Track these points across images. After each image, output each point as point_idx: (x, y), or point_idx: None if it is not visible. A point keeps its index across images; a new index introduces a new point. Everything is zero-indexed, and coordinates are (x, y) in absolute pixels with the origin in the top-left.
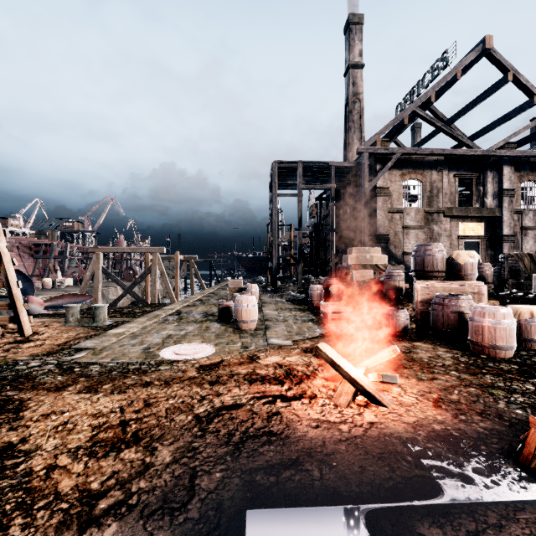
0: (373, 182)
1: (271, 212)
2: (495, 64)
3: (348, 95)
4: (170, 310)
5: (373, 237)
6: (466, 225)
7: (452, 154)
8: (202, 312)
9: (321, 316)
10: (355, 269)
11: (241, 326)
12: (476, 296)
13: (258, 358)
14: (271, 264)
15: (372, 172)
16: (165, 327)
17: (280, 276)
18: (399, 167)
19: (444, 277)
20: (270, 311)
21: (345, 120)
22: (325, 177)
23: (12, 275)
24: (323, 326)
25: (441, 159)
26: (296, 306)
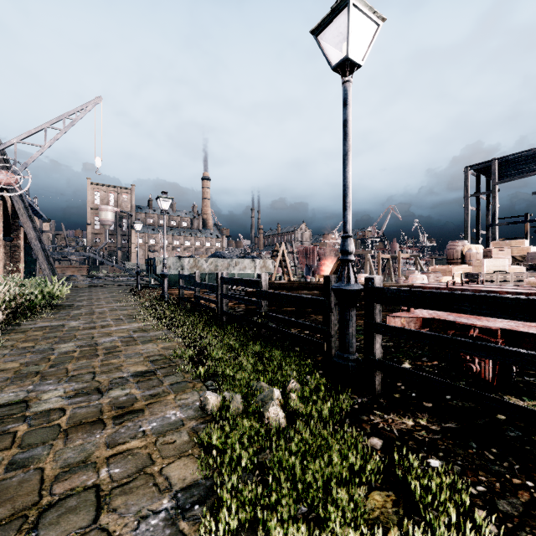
0: None
1: (475, 210)
2: None
3: None
4: None
5: None
6: None
7: None
8: None
9: None
10: None
11: None
12: (450, 273)
13: None
14: None
15: None
16: None
17: None
18: None
19: (460, 263)
20: None
21: None
22: None
23: (288, 264)
24: None
25: None
26: None
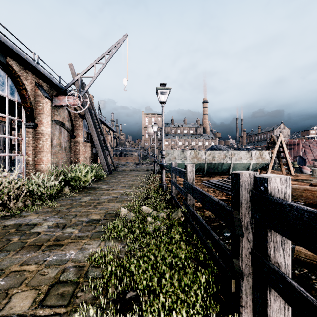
0: None
1: None
2: None
3: None
4: None
5: None
6: None
7: None
8: None
9: None
10: None
11: None
12: None
13: None
14: None
15: None
16: None
17: None
18: None
19: None
20: None
21: None
22: None
23: (287, 155)
24: None
25: None
26: None
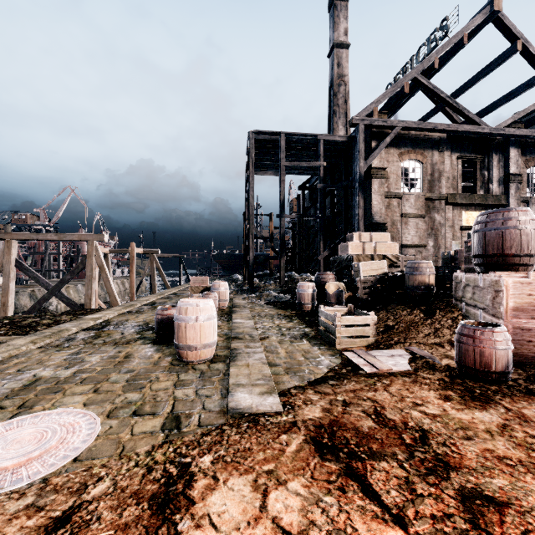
0: (370, 159)
1: (248, 196)
2: (502, 30)
3: (333, 77)
4: (91, 320)
5: (367, 226)
6: (470, 214)
7: (458, 131)
8: (141, 323)
9: (320, 330)
10: (358, 260)
11: (185, 355)
12: None
13: (186, 491)
14: (247, 257)
15: (366, 151)
16: (46, 359)
17: (259, 274)
18: (396, 145)
19: None
20: (243, 320)
21: (329, 104)
22: (311, 158)
23: None
24: (328, 348)
25: (444, 138)
26: (279, 310)
